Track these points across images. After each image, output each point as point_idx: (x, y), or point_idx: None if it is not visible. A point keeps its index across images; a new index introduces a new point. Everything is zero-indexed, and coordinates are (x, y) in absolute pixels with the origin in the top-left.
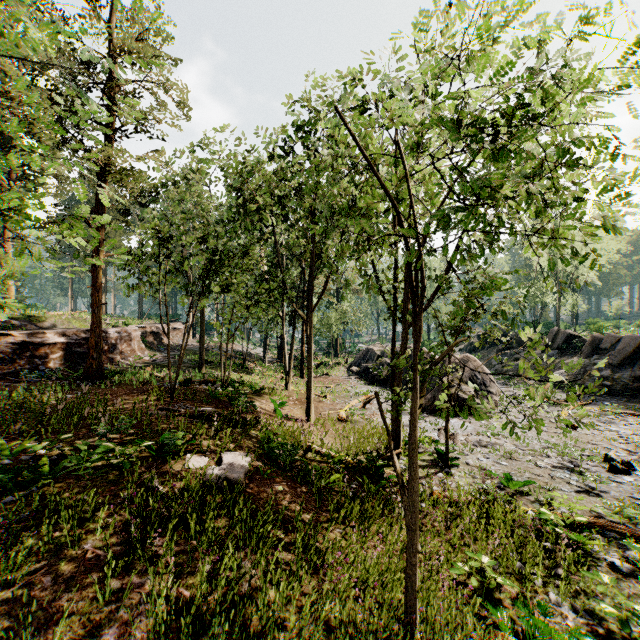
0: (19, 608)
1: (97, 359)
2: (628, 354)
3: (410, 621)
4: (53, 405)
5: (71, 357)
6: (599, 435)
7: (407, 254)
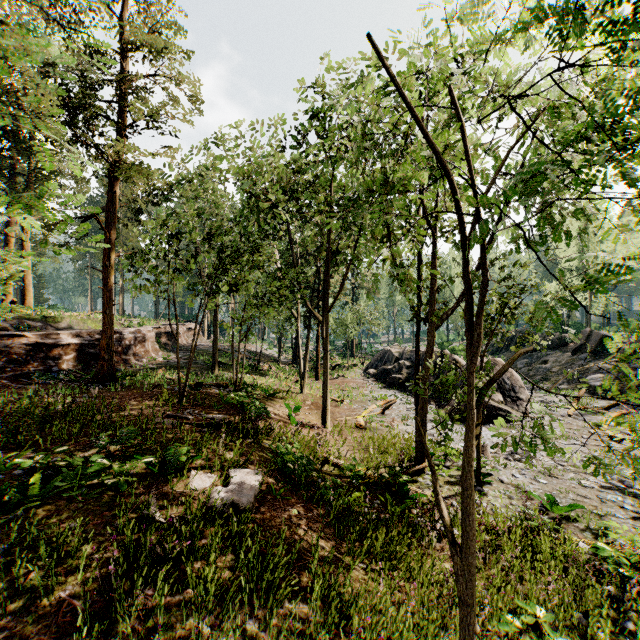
0: None
1: (108, 361)
2: None
3: None
4: (58, 410)
5: (84, 358)
6: None
7: (474, 233)
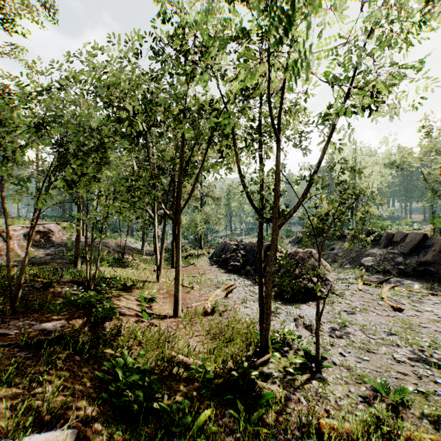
0: None
1: None
2: (415, 245)
3: None
4: None
5: None
6: (422, 316)
7: None
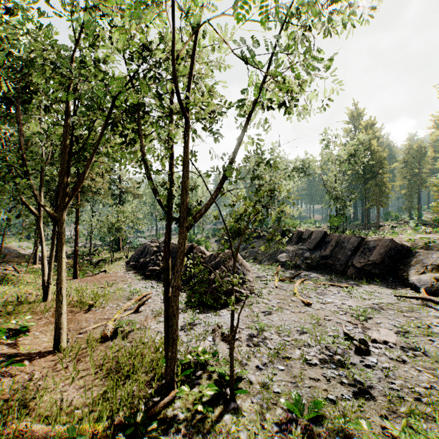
0: None
1: None
2: (318, 241)
3: None
4: None
5: None
6: (326, 308)
7: None
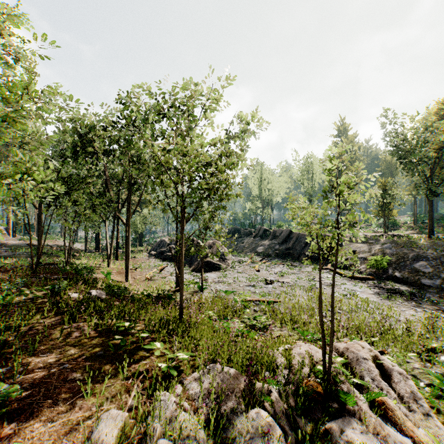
0: (29, 336)
1: None
2: (285, 238)
3: (181, 318)
4: None
5: None
6: (267, 273)
7: (179, 204)
